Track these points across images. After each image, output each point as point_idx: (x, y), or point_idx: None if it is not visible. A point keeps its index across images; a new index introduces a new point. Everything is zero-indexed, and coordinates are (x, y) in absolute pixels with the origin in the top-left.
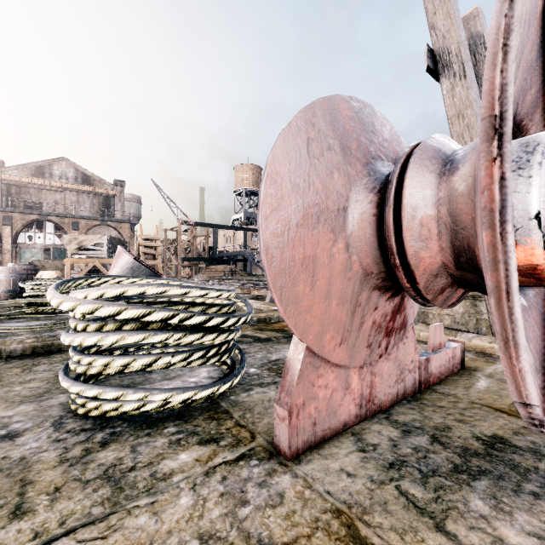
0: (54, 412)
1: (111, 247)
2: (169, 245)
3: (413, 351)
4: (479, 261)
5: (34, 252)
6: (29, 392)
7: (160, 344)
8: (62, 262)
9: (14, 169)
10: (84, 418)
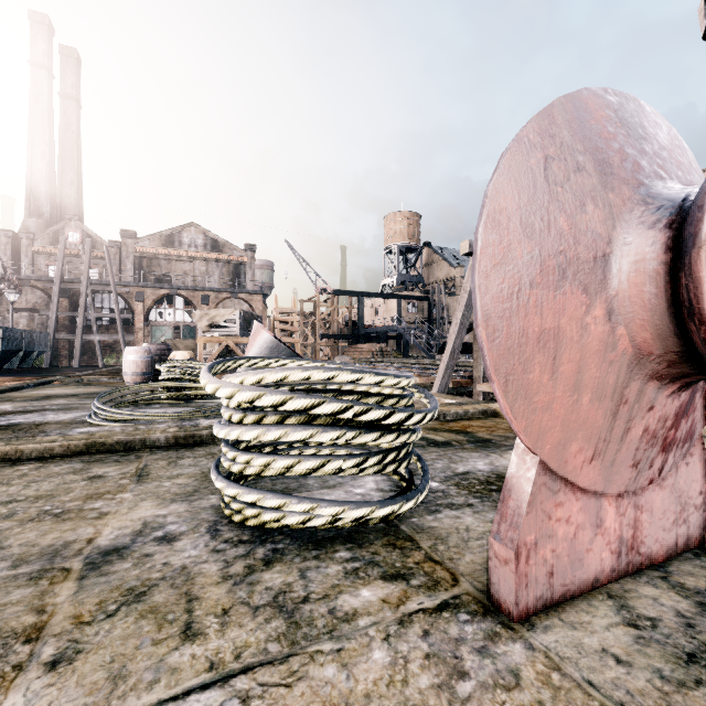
0: (208, 516)
1: (244, 323)
2: (306, 320)
3: (702, 476)
4: None
5: (164, 330)
6: (178, 489)
7: (314, 442)
8: (194, 341)
9: (145, 240)
10: (240, 527)
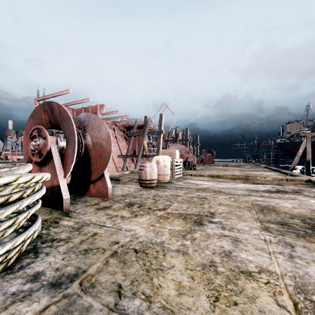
0: None
1: None
2: None
3: None
4: (90, 156)
5: None
6: None
7: None
8: None
9: None
10: (16, 262)
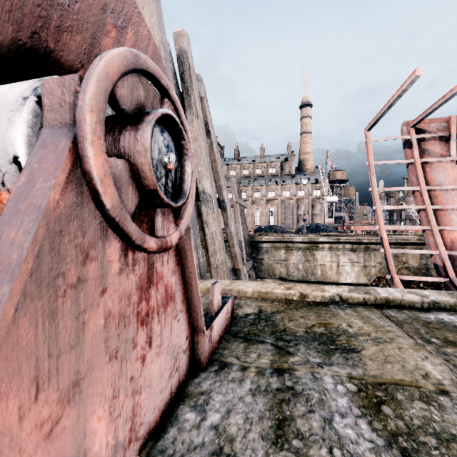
0: None
1: None
2: None
3: None
4: None
5: None
6: None
7: None
8: None
9: None
10: None
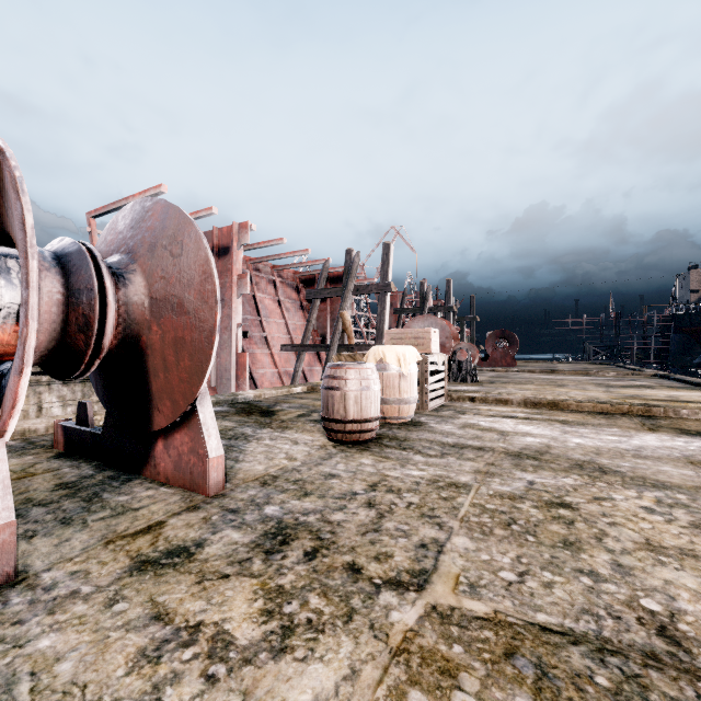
0: None
1: None
2: None
3: None
4: (144, 344)
5: None
6: None
7: None
8: None
9: None
10: None
